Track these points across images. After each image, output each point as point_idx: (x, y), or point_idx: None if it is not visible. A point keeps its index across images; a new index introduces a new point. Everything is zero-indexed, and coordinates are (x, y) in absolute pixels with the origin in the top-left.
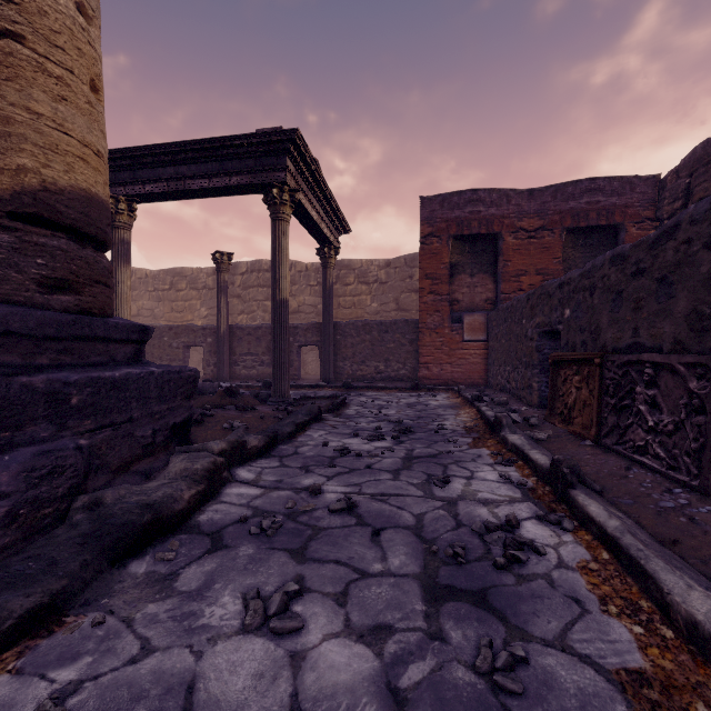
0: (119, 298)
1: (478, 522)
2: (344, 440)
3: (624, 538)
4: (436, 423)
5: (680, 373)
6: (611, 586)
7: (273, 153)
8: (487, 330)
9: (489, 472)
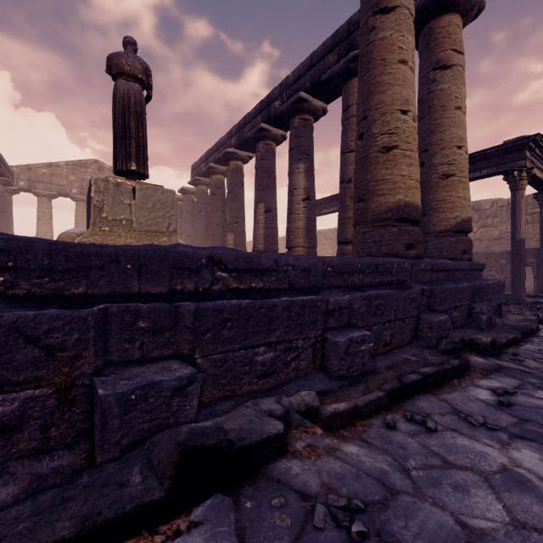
0: None
1: None
2: None
3: None
4: None
5: None
6: None
7: (515, 151)
8: None
9: None
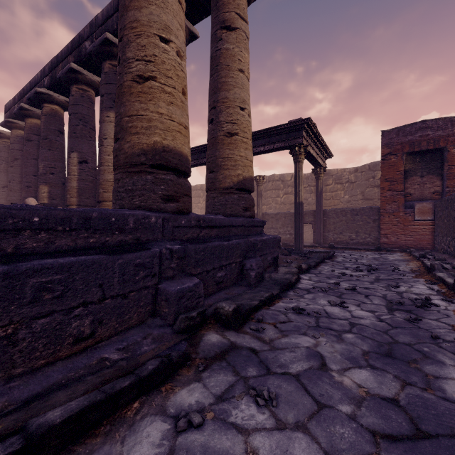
0: None
1: (411, 297)
2: (341, 270)
3: None
4: (392, 267)
5: None
6: None
7: (296, 130)
8: (433, 213)
9: (421, 286)
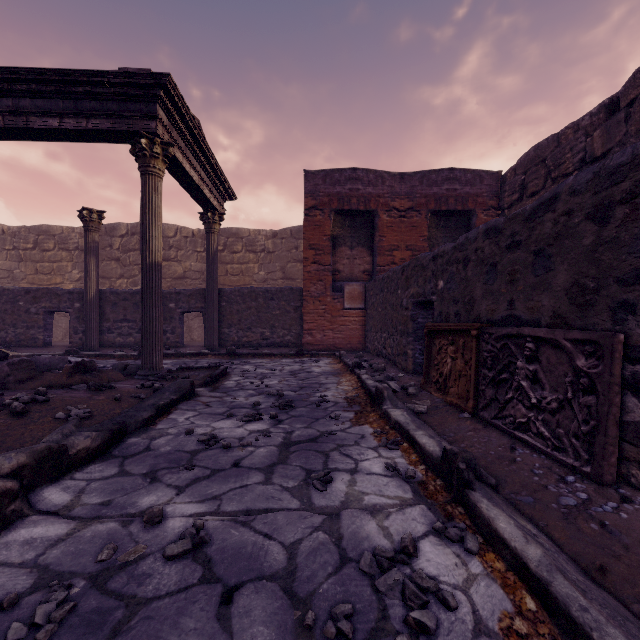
0: None
1: (367, 554)
2: (215, 424)
3: (556, 582)
4: (318, 394)
5: (566, 350)
6: None
7: (141, 99)
8: (365, 299)
9: (374, 461)
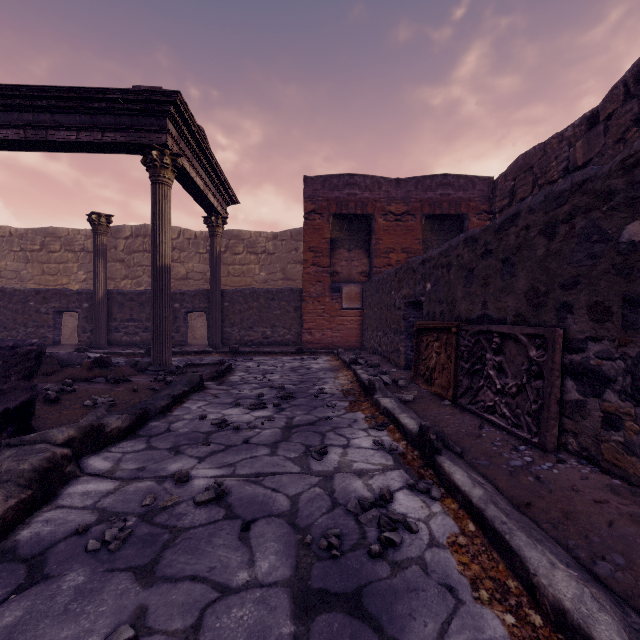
0: None
1: (353, 500)
2: (224, 411)
3: (489, 509)
4: (316, 387)
5: (522, 343)
6: (480, 563)
7: (153, 114)
8: (362, 299)
9: (364, 438)
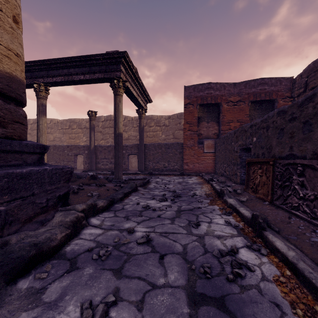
0: (40, 132)
1: (216, 250)
2: (147, 201)
3: (299, 264)
4: (192, 192)
5: None
6: (295, 294)
7: (114, 63)
8: (214, 147)
9: (219, 219)
